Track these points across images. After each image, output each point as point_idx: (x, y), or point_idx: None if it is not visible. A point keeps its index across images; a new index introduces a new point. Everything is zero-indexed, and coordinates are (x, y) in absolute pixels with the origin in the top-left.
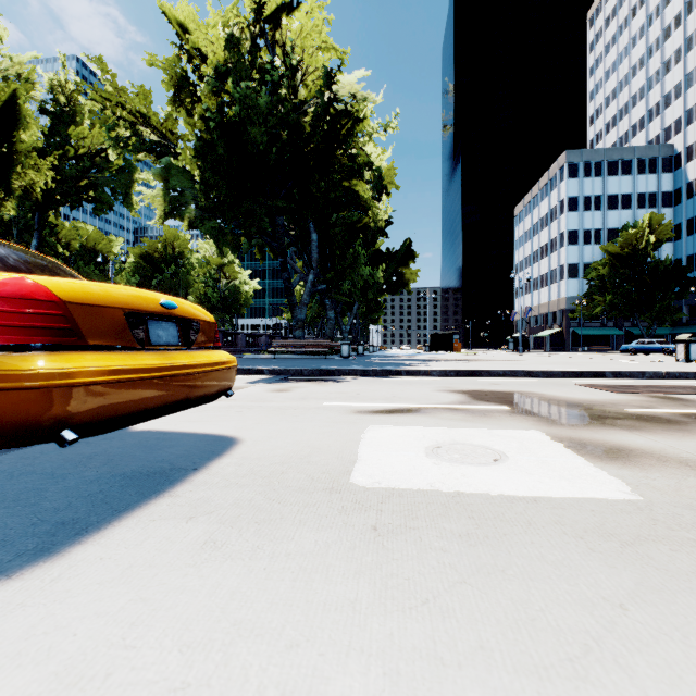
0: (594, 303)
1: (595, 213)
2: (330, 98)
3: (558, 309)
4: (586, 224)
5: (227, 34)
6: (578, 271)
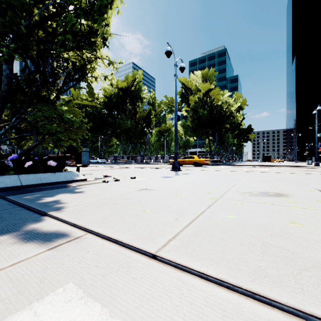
0: None
1: None
2: (219, 108)
3: None
4: None
5: (197, 96)
6: None
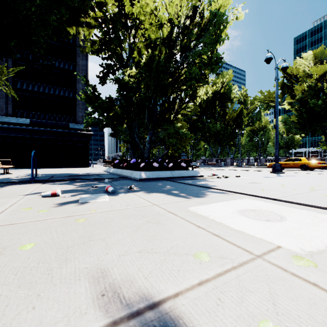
0: None
1: None
2: None
3: None
4: None
5: (306, 83)
6: None
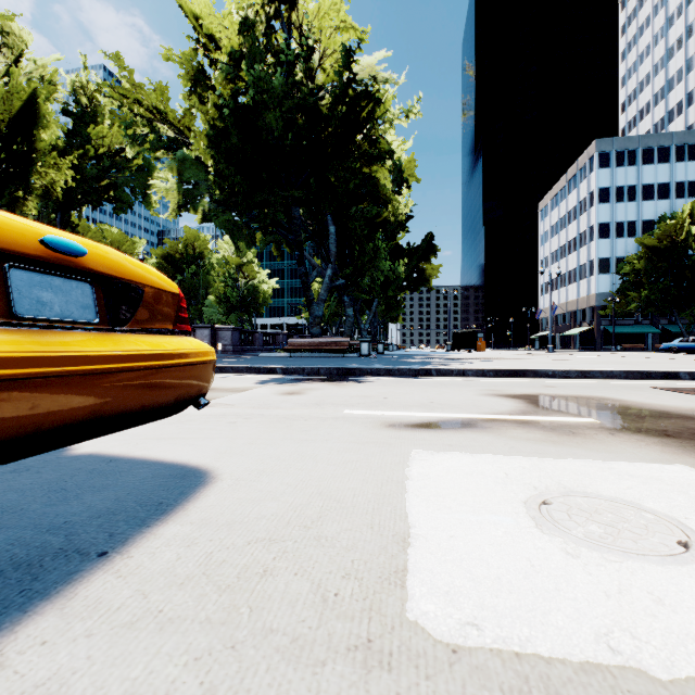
0: (627, 300)
1: (628, 204)
2: (348, 78)
3: (588, 306)
4: (619, 216)
5: (242, 17)
6: (609, 266)
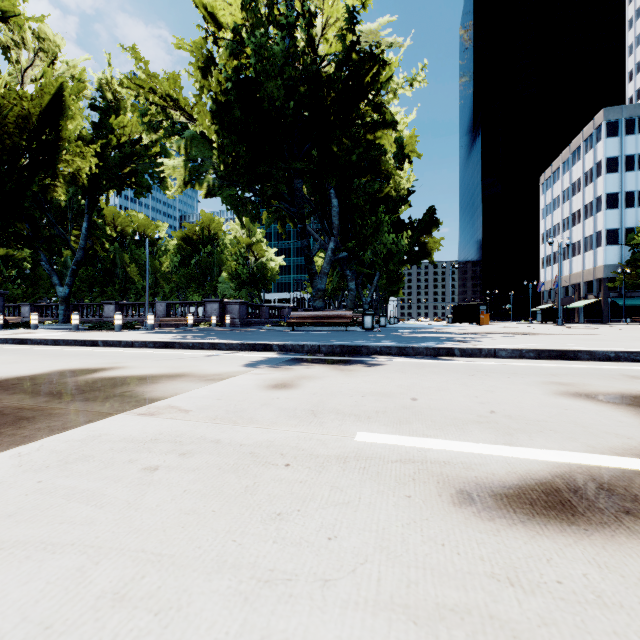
0: (639, 271)
1: (639, 173)
2: (352, 41)
3: (594, 278)
4: (628, 185)
5: None
6: (618, 237)
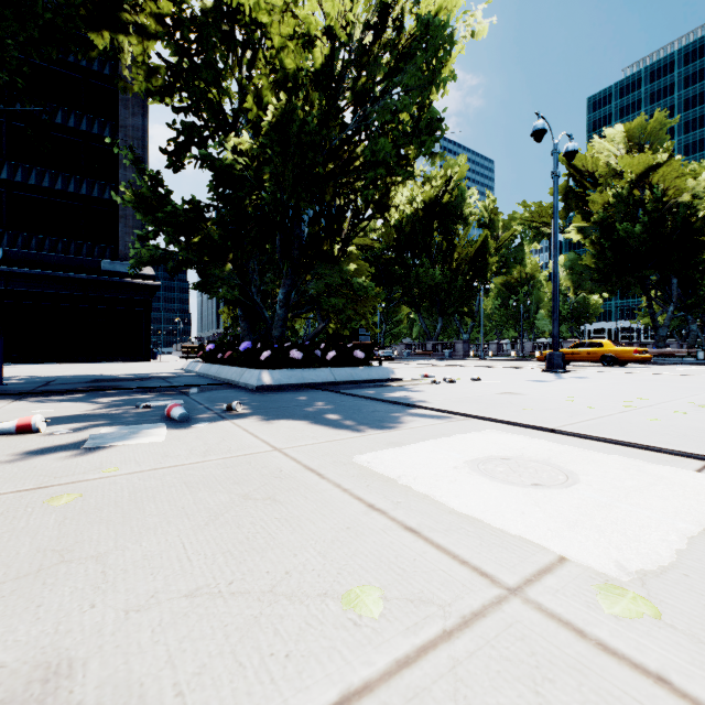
0: None
1: None
2: (684, 213)
3: None
4: None
5: (612, 190)
6: None
